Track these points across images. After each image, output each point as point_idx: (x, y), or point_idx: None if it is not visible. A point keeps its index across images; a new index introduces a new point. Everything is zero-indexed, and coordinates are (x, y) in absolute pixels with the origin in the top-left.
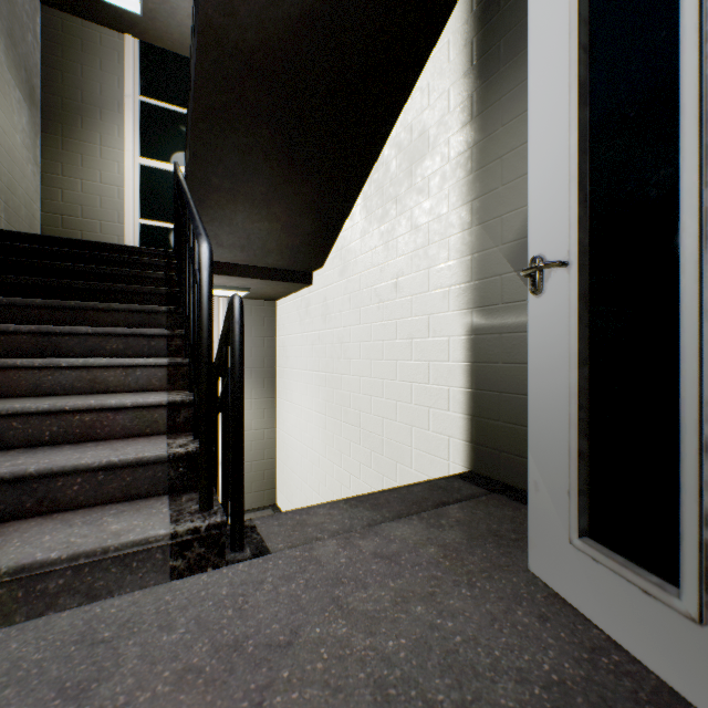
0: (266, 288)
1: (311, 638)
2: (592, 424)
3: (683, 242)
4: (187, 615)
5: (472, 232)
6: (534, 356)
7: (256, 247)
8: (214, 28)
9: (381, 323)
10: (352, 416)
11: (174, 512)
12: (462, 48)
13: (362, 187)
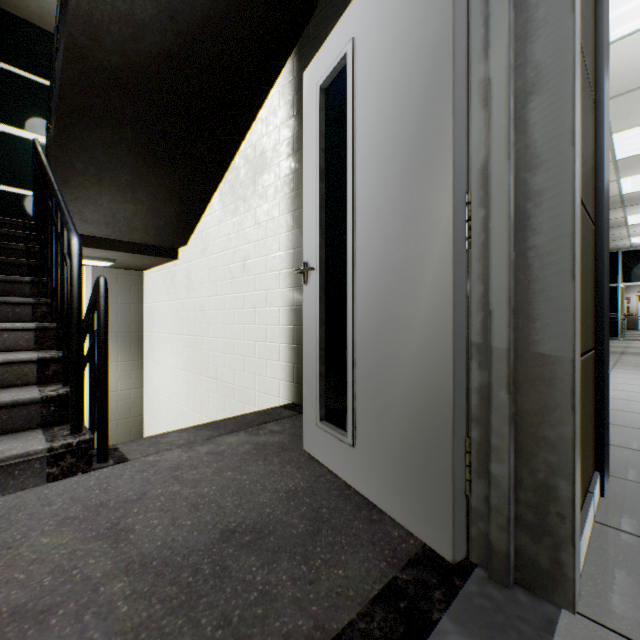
0: (132, 260)
1: (155, 494)
2: (327, 358)
3: (348, 266)
4: (64, 497)
5: (294, 233)
6: (305, 321)
7: (121, 224)
8: (80, 47)
9: (233, 295)
10: (211, 371)
11: (49, 437)
12: (288, 100)
13: (219, 184)
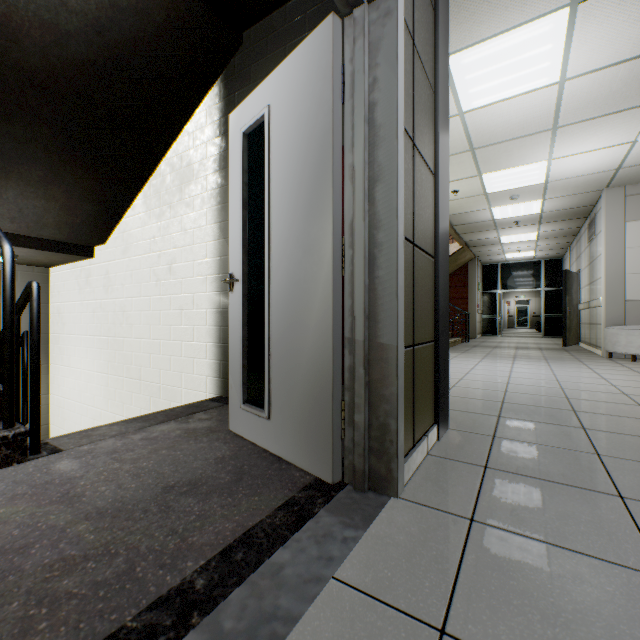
0: (38, 256)
1: (98, 471)
2: (249, 352)
3: (265, 280)
4: (5, 482)
5: (221, 243)
6: (231, 322)
7: (30, 220)
8: None
9: (159, 297)
10: (134, 372)
11: None
12: (215, 120)
13: (143, 187)
